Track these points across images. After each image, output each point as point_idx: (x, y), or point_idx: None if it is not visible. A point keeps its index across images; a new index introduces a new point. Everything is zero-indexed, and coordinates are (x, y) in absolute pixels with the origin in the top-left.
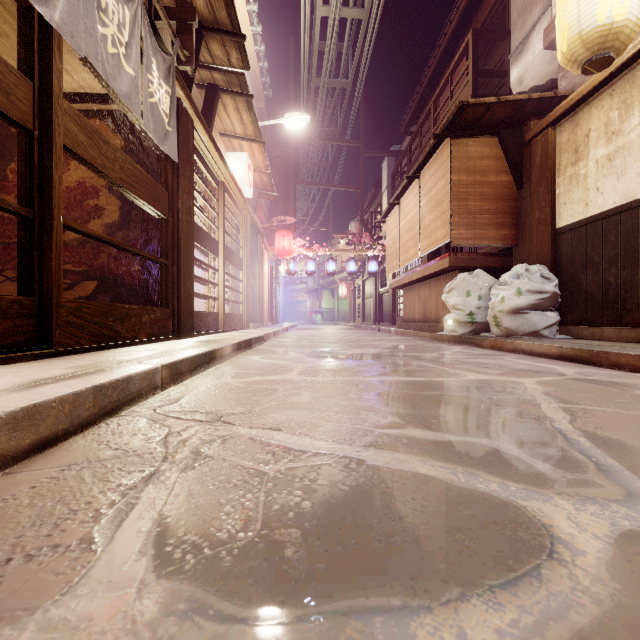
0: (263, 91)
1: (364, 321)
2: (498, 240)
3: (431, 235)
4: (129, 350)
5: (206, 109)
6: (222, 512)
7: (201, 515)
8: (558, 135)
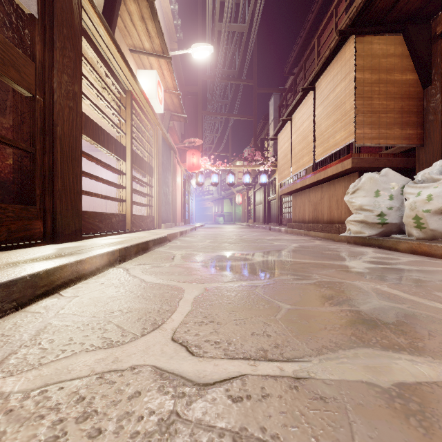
0: (175, 33)
1: (255, 222)
2: (403, 140)
3: (328, 139)
4: None
5: (107, 8)
6: None
7: None
8: None
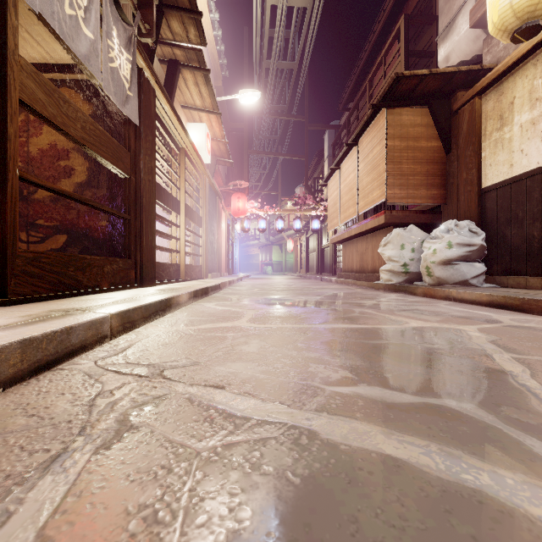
0: (220, 71)
1: (308, 272)
2: (429, 199)
3: (368, 195)
4: (87, 298)
5: (168, 82)
6: (125, 531)
7: (94, 537)
8: (484, 104)
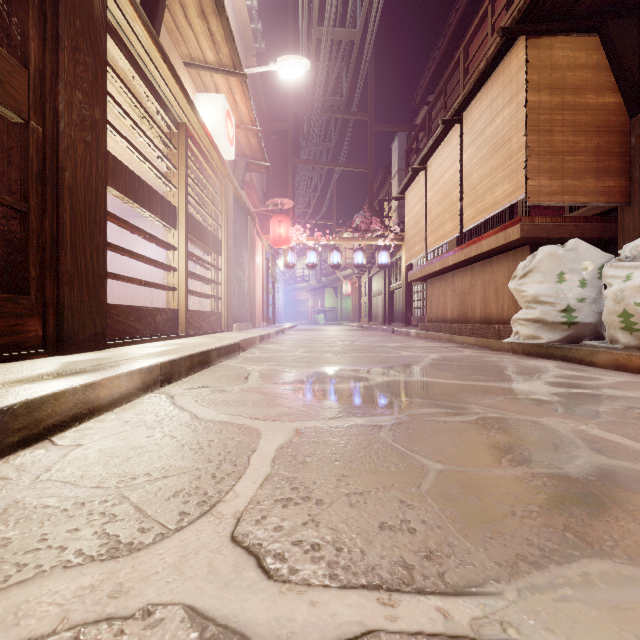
0: (253, 42)
1: (371, 321)
2: (599, 195)
3: (484, 196)
4: None
5: None
6: None
7: None
8: None
